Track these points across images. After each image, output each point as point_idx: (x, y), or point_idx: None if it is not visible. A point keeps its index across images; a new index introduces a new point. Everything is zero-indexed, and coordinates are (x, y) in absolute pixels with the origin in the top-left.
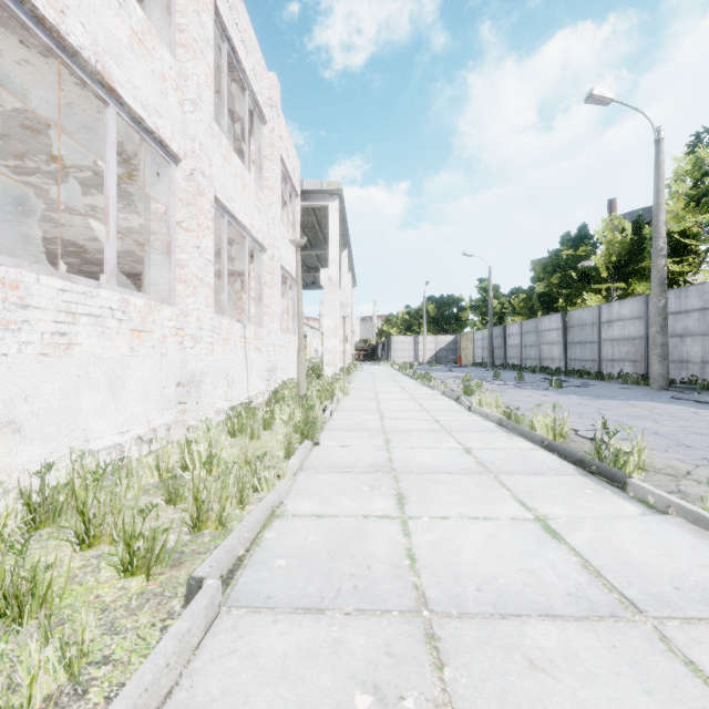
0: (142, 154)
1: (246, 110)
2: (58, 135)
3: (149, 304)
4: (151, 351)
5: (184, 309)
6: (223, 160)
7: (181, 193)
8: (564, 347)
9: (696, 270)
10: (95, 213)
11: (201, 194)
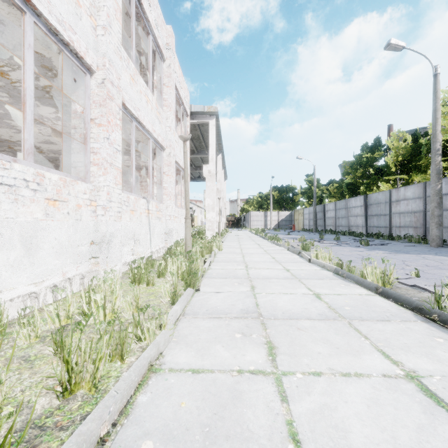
0: (67, 70)
1: (150, 48)
2: (0, 52)
3: (64, 179)
4: (66, 217)
5: (97, 186)
6: (130, 79)
7: (94, 97)
8: (365, 218)
9: None
10: (42, 121)
11: (110, 98)
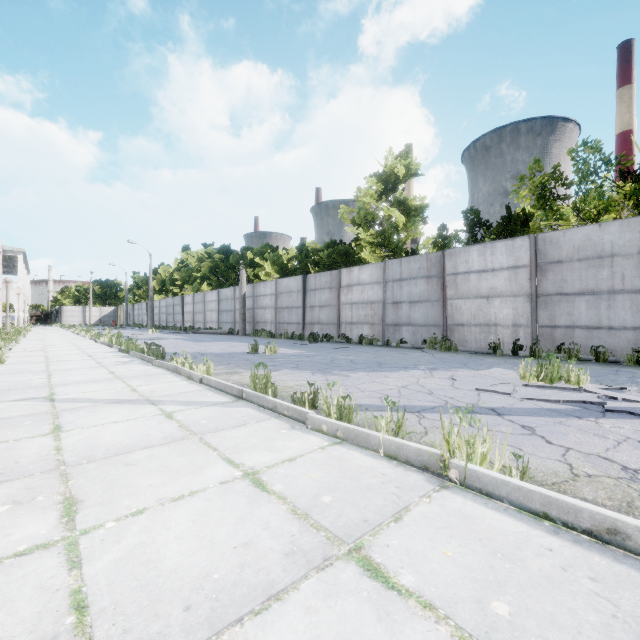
0: None
1: None
2: None
3: None
4: None
5: None
6: None
7: None
8: (147, 316)
9: (181, 292)
10: None
11: None
